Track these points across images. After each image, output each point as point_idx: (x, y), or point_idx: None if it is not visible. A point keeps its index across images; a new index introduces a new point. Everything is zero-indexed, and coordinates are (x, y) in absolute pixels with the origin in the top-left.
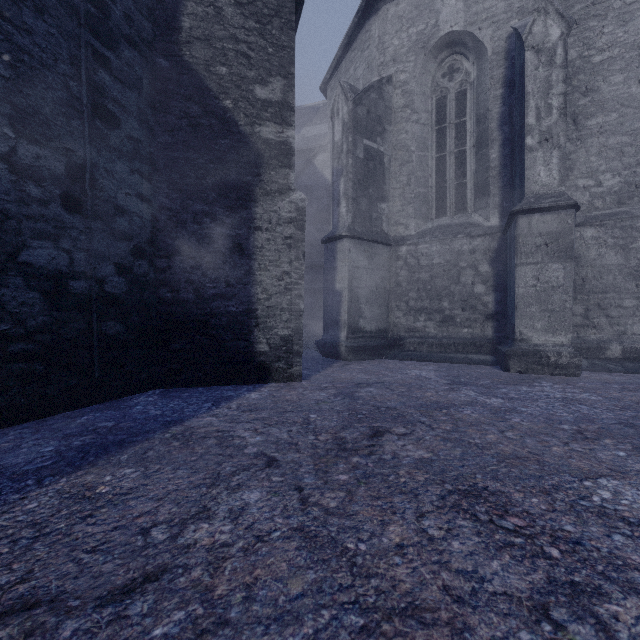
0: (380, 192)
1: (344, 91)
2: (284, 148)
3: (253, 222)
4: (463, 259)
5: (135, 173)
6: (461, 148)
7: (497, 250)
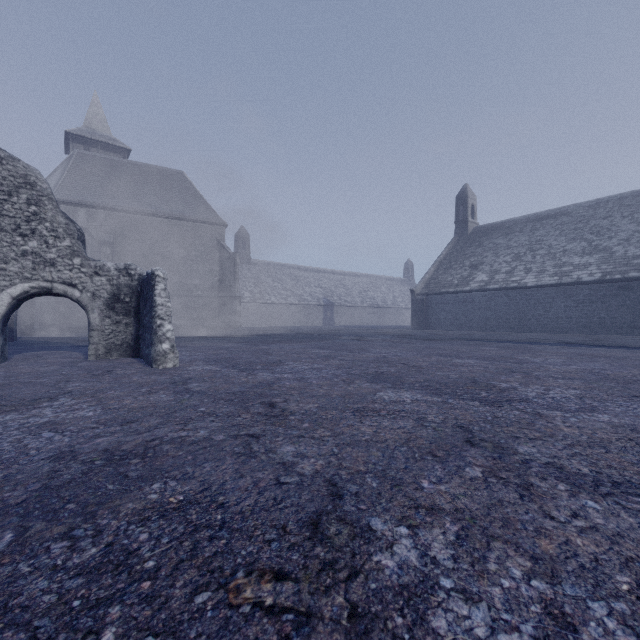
0: None
1: None
2: None
3: None
4: None
5: None
6: None
7: None
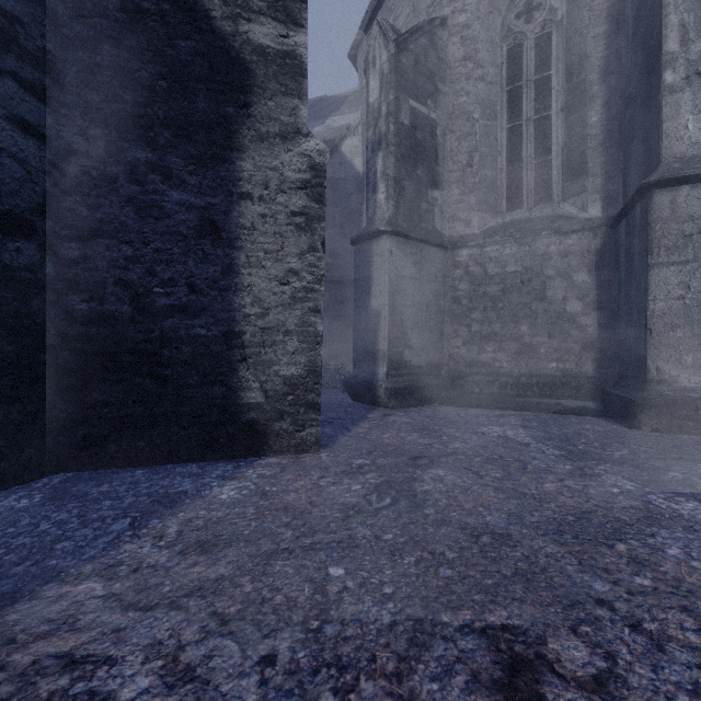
0: (431, 175)
1: (383, 30)
2: (290, 63)
3: (237, 185)
4: (550, 265)
5: (6, 77)
6: (543, 113)
7: (601, 251)
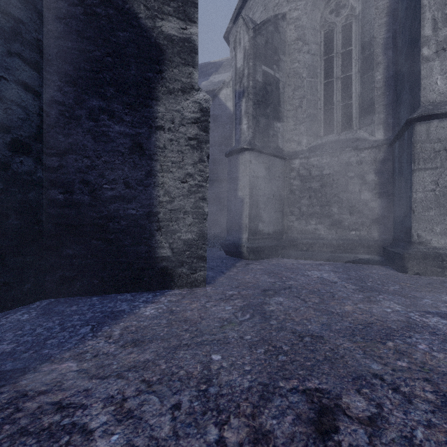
0: (276, 113)
1: (245, 22)
2: (187, 45)
3: (154, 121)
4: (351, 169)
5: (14, 56)
6: (347, 74)
7: (383, 161)
